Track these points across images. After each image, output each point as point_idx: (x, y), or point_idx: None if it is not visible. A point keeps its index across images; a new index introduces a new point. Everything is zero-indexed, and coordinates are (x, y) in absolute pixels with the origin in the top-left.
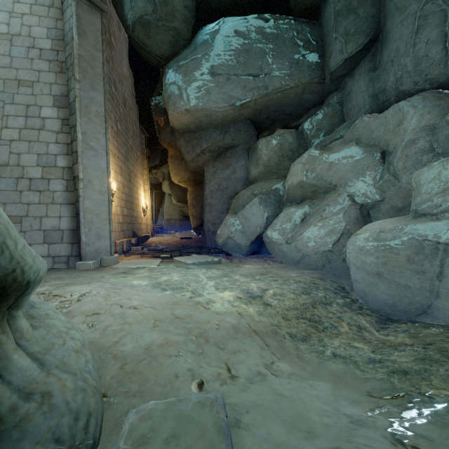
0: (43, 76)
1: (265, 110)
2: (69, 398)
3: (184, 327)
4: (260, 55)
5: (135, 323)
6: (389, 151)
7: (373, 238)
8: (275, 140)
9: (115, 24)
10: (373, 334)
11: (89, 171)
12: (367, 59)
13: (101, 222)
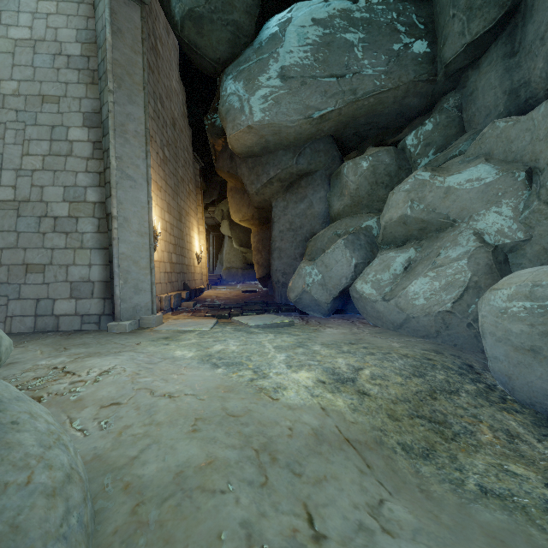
0: (71, 90)
1: (352, 123)
2: None
3: (240, 432)
4: (346, 49)
5: (167, 423)
6: (538, 169)
7: (523, 296)
8: (366, 162)
9: (162, 27)
10: (535, 448)
11: (125, 206)
12: (501, 42)
13: (140, 271)
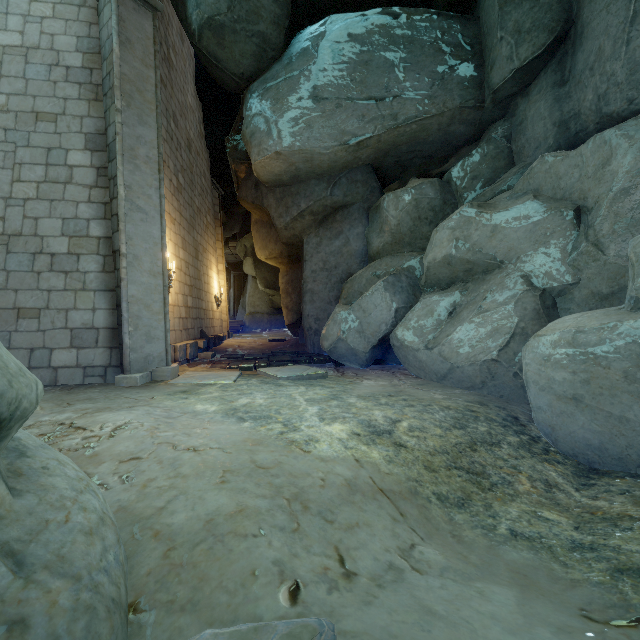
0: (70, 106)
1: (393, 151)
2: (60, 628)
3: (270, 483)
4: (386, 69)
5: (193, 475)
6: (587, 208)
7: (566, 342)
8: (408, 195)
9: (175, 33)
10: (571, 497)
11: (135, 242)
12: (551, 69)
13: (152, 316)
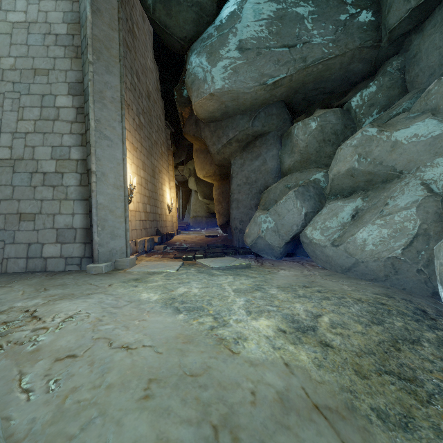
0: (58, 63)
1: (301, 89)
2: None
3: (197, 398)
4: (297, 21)
5: (118, 385)
6: None
7: None
8: (314, 122)
9: (138, 14)
10: None
11: (103, 163)
12: None
13: (116, 219)
